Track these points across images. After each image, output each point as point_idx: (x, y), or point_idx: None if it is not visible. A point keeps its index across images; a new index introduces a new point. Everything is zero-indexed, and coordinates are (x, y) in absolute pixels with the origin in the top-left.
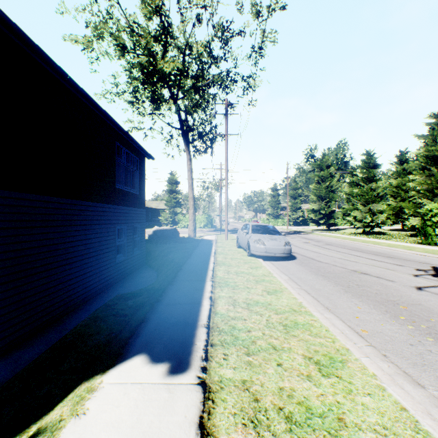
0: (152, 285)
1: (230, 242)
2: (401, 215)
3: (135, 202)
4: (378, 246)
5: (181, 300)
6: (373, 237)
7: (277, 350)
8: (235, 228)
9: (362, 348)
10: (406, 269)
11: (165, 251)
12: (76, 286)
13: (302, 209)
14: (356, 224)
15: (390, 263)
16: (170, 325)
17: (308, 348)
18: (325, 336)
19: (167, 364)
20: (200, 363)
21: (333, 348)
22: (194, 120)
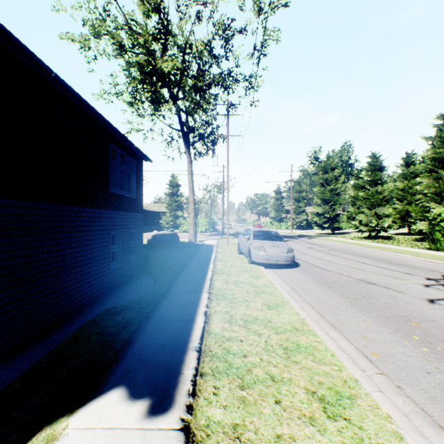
0: (145, 297)
1: (231, 247)
2: (407, 218)
3: (131, 207)
4: (385, 251)
5: (172, 315)
6: (379, 242)
7: (276, 382)
8: (237, 231)
9: (372, 377)
10: (416, 279)
11: (164, 257)
12: (64, 297)
13: (306, 213)
14: (362, 228)
15: (398, 271)
16: (157, 348)
17: (311, 379)
18: (330, 362)
19: (147, 401)
20: (186, 399)
21: (340, 378)
22: (195, 122)
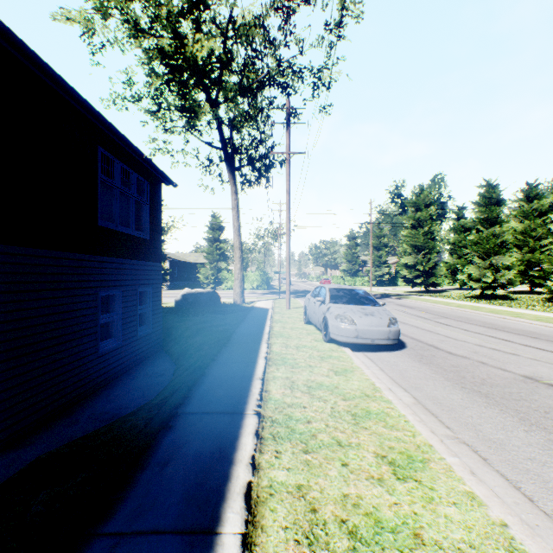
0: (133, 420)
1: (293, 313)
2: (528, 271)
3: (141, 252)
4: (523, 319)
5: (164, 506)
6: (500, 304)
7: None
8: (299, 289)
9: None
10: None
11: (193, 328)
12: None
13: (388, 264)
14: (472, 285)
15: None
16: None
17: None
18: None
19: None
20: None
21: None
22: (243, 140)
